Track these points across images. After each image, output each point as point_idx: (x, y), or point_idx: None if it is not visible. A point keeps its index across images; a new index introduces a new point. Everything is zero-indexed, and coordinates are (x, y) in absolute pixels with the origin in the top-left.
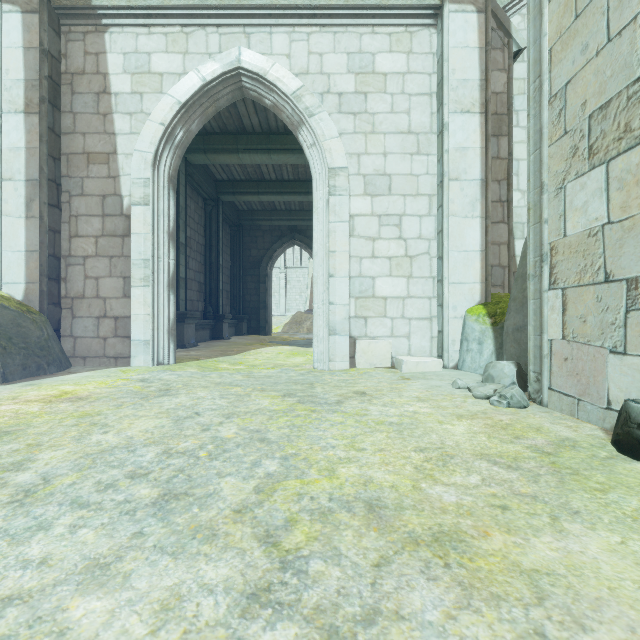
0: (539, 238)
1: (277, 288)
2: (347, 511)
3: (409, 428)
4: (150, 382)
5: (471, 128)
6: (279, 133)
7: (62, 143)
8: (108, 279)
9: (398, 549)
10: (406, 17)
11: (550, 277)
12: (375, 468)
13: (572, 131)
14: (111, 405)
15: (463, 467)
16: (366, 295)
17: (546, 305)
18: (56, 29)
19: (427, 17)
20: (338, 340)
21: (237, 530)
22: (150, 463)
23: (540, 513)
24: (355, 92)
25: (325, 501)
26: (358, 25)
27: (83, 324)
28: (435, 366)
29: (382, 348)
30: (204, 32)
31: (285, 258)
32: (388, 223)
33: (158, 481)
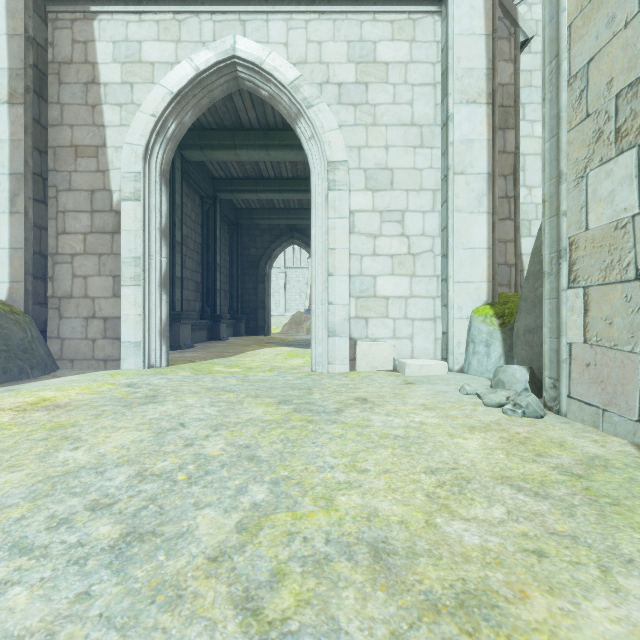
0: (556, 232)
1: (277, 288)
2: (347, 559)
3: (417, 443)
4: (137, 387)
5: (477, 119)
6: (277, 129)
7: (49, 136)
8: (97, 278)
9: (413, 620)
10: (409, 4)
11: (569, 275)
12: (380, 496)
13: (595, 113)
14: (90, 414)
15: (483, 495)
16: (367, 295)
17: (565, 305)
18: (42, 16)
19: (431, 4)
20: (338, 342)
21: (209, 589)
22: (118, 489)
23: (586, 562)
24: (355, 82)
25: (321, 544)
26: (359, 12)
27: (71, 325)
28: (440, 369)
29: (384, 350)
30: (197, 19)
31: (285, 258)
32: (390, 219)
33: (123, 514)
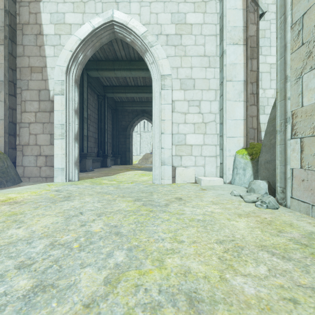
0: (283, 109)
1: (136, 141)
2: (172, 305)
3: (210, 224)
4: (61, 192)
5: (238, 53)
6: (135, 60)
7: (17, 61)
8: (42, 135)
9: None
10: None
11: (292, 131)
12: (191, 259)
13: (307, 42)
14: (32, 207)
15: (252, 258)
16: (181, 143)
17: (289, 148)
18: None
19: None
20: (166, 168)
21: None
22: (37, 254)
23: None
24: (175, 34)
25: (155, 293)
26: None
27: (28, 159)
28: (219, 182)
29: (190, 172)
30: (94, 1)
31: (140, 126)
32: (193, 105)
33: (36, 272)
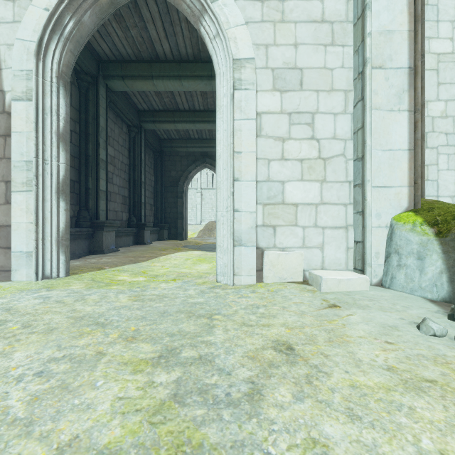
0: None
1: (195, 204)
2: None
3: None
4: None
5: (397, 8)
6: (189, 61)
7: None
8: None
9: None
10: None
11: None
12: None
13: None
14: None
15: None
16: (275, 201)
17: None
18: None
19: None
20: (244, 251)
21: None
22: None
23: None
24: None
25: None
26: None
27: None
28: (360, 284)
29: (293, 260)
30: None
31: (201, 181)
32: (299, 121)
33: None
